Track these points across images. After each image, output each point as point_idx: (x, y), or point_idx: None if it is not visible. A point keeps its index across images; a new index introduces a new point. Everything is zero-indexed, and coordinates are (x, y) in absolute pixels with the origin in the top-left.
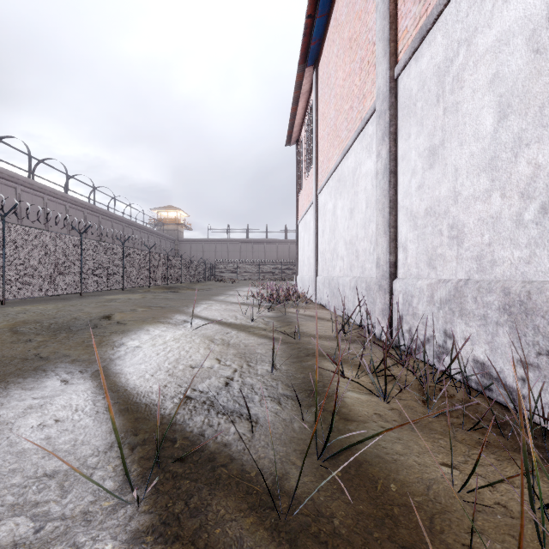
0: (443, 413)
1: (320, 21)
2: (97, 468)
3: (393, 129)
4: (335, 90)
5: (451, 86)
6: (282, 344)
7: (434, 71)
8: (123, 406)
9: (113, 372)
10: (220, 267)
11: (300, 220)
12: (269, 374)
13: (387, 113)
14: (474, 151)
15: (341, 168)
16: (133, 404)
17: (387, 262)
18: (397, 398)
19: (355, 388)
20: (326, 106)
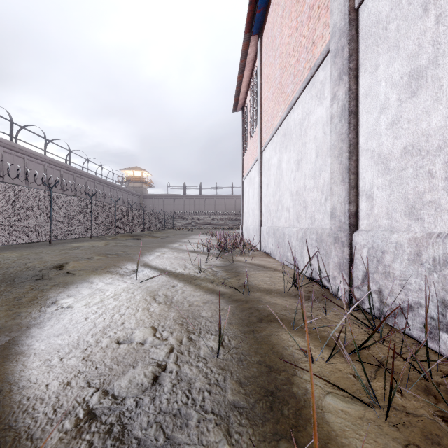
0: None
1: None
2: None
3: (353, 64)
4: (280, 49)
5: None
6: (230, 303)
7: None
8: None
9: (16, 351)
10: (177, 218)
11: (245, 176)
12: (215, 357)
13: (346, 48)
14: None
15: (287, 122)
16: None
17: (346, 213)
18: (402, 411)
19: (333, 386)
20: (270, 68)
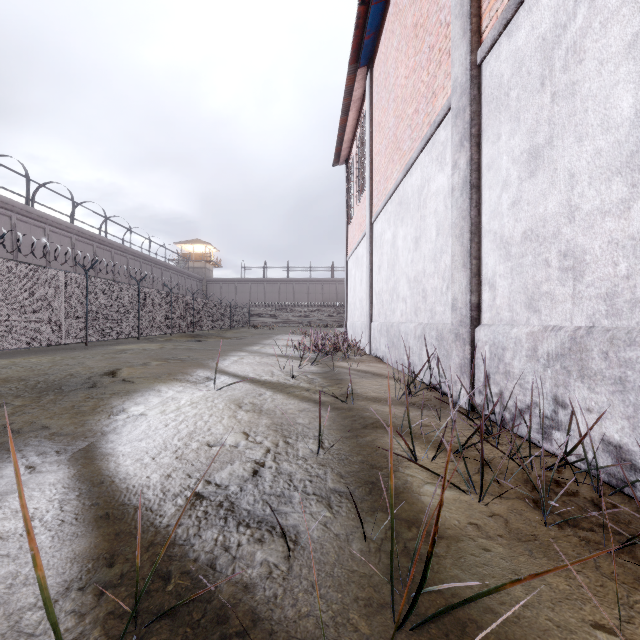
0: (568, 523)
1: (376, 9)
2: (35, 636)
3: (475, 130)
4: (395, 92)
5: (564, 61)
6: (331, 410)
7: (537, 45)
8: (101, 511)
9: (101, 453)
10: (255, 311)
11: (351, 254)
12: (314, 457)
13: (467, 110)
14: (602, 147)
15: (403, 188)
16: (117, 507)
17: (467, 304)
18: (496, 495)
19: (434, 478)
20: (383, 114)
